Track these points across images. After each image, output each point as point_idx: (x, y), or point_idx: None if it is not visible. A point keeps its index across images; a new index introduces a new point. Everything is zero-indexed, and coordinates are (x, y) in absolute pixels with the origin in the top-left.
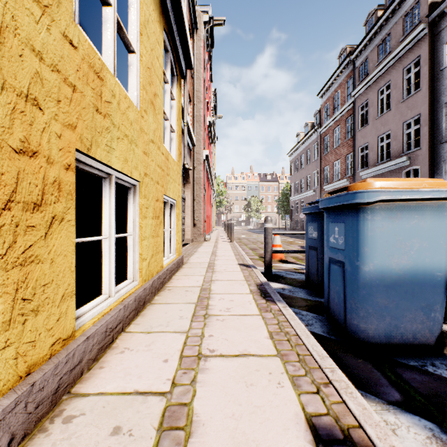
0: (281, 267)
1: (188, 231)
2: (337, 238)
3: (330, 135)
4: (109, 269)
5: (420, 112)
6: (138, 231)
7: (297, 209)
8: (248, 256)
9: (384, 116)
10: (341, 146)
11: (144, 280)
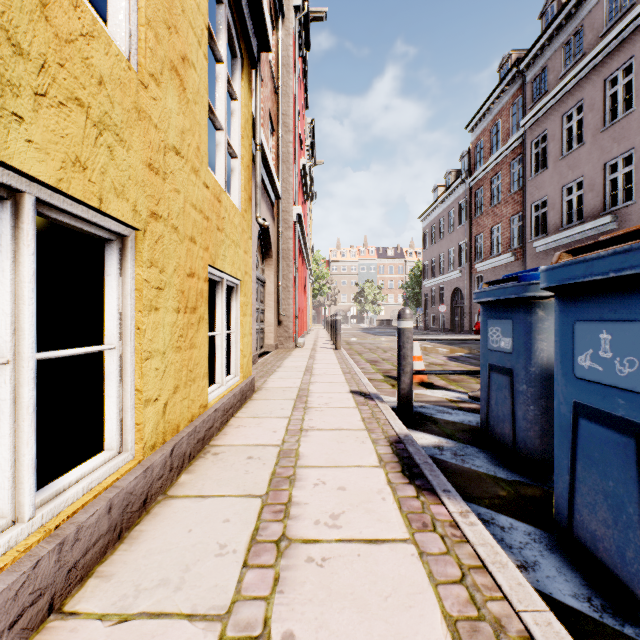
0: (425, 397)
1: (270, 332)
2: (610, 360)
3: (486, 188)
4: (13, 446)
5: (633, 145)
6: (134, 339)
7: (435, 299)
8: (366, 375)
9: (573, 155)
10: (503, 203)
11: (149, 446)
